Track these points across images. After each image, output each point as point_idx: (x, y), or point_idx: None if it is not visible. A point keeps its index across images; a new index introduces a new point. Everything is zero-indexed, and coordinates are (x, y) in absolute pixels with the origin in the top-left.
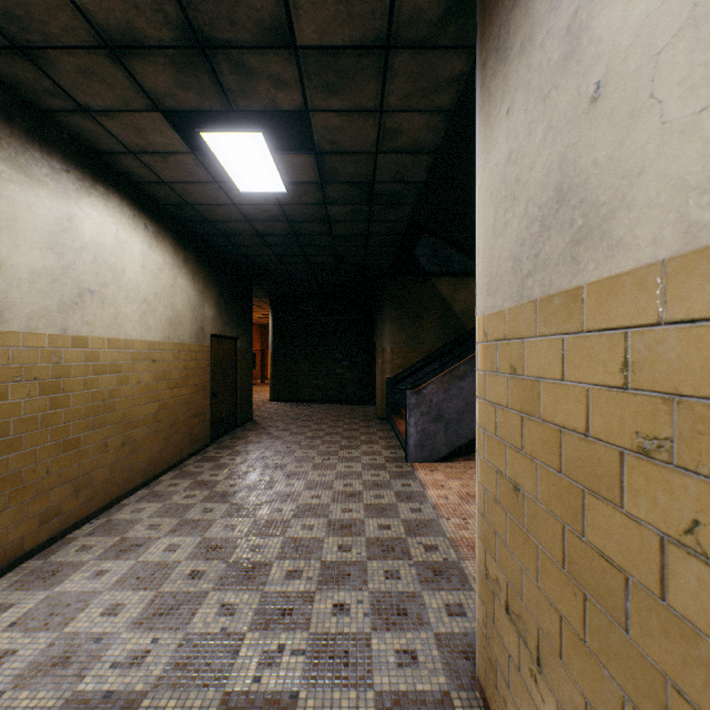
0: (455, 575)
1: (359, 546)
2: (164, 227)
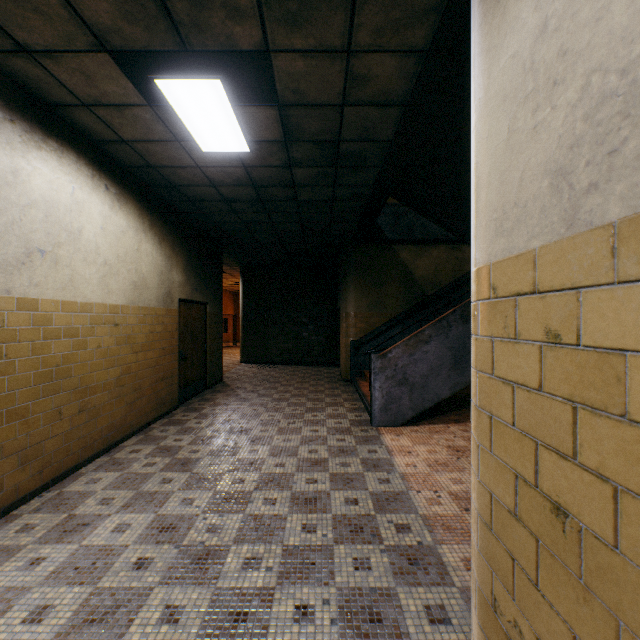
0: (432, 564)
1: (325, 525)
2: (128, 190)
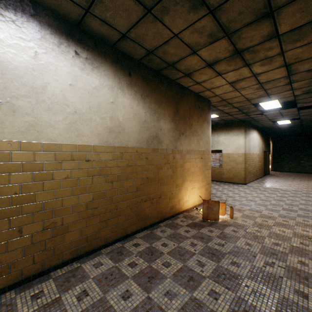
0: None
1: (311, 187)
2: (258, 131)
